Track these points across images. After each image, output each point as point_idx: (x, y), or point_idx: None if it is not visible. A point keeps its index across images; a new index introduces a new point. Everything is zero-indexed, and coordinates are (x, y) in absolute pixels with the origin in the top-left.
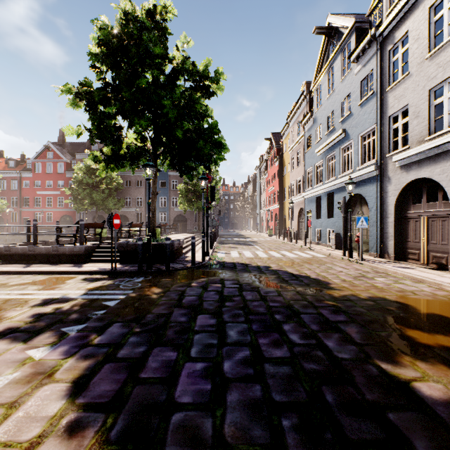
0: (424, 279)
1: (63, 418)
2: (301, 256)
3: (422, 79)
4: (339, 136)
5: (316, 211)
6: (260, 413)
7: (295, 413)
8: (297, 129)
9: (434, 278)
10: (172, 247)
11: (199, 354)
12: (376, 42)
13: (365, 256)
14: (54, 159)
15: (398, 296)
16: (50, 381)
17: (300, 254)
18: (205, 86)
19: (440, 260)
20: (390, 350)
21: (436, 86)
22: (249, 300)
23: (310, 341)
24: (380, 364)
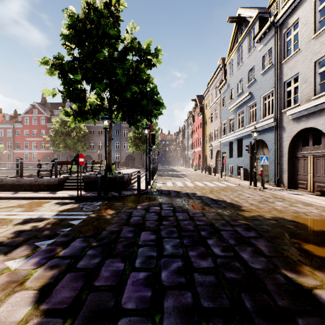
0: (312, 203)
1: (28, 323)
2: (219, 185)
3: (309, 54)
4: (246, 97)
5: (229, 152)
6: (191, 319)
7: (220, 319)
8: (215, 92)
9: (319, 202)
10: (123, 178)
11: (142, 265)
12: (274, 27)
13: (266, 186)
14: (38, 114)
15: (294, 216)
16: (21, 289)
17: (218, 184)
18: (148, 60)
19: (323, 189)
20: (293, 261)
21: (320, 59)
22: (181, 220)
23: (229, 253)
24: (286, 273)
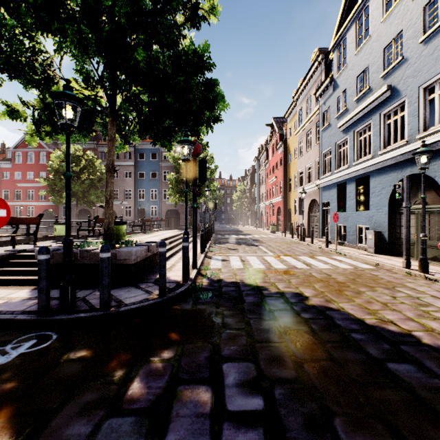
0: None
1: None
2: (337, 266)
3: None
4: (380, 96)
5: (338, 202)
6: None
7: None
8: (306, 106)
9: None
10: (131, 258)
11: None
12: None
13: None
14: (36, 148)
15: None
16: None
17: (332, 263)
18: (191, 5)
19: None
20: None
21: None
22: None
23: None
24: None
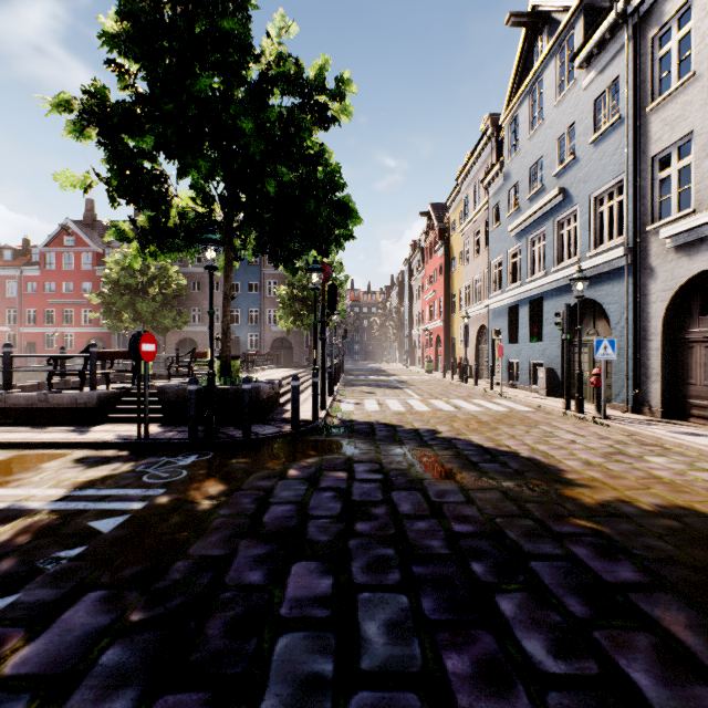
0: None
1: None
2: (490, 409)
3: None
4: (552, 199)
5: (510, 330)
6: None
7: None
8: (474, 194)
9: None
10: (258, 394)
11: None
12: (626, 25)
13: (606, 411)
14: (76, 247)
15: None
16: None
17: (487, 406)
18: (319, 107)
19: None
20: None
21: None
22: (407, 516)
23: (582, 665)
24: None
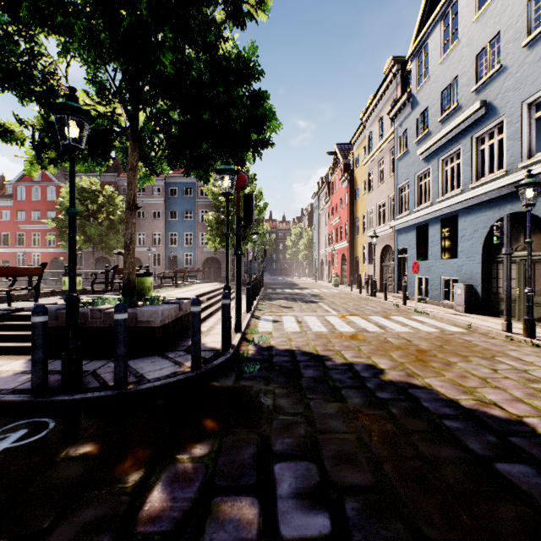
0: None
1: None
2: (418, 329)
3: None
4: (471, 115)
5: (417, 248)
6: None
7: None
8: (378, 129)
9: None
10: (156, 319)
11: None
12: None
13: None
14: (43, 182)
15: None
16: None
17: (412, 325)
18: None
19: None
20: None
21: None
22: None
23: None
24: None
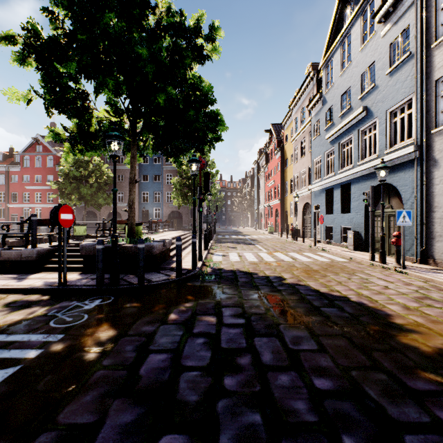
0: None
1: None
2: (317, 260)
3: None
4: (358, 115)
5: (326, 205)
6: None
7: None
8: (301, 116)
9: None
10: (152, 250)
11: None
12: None
13: (400, 261)
14: (43, 152)
15: None
16: None
17: (314, 257)
18: (197, 47)
19: None
20: None
21: None
22: (270, 367)
23: None
24: None
